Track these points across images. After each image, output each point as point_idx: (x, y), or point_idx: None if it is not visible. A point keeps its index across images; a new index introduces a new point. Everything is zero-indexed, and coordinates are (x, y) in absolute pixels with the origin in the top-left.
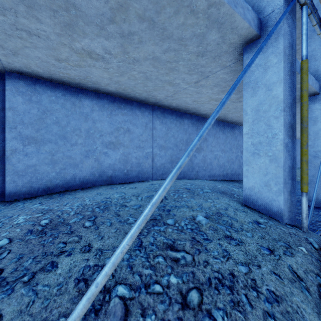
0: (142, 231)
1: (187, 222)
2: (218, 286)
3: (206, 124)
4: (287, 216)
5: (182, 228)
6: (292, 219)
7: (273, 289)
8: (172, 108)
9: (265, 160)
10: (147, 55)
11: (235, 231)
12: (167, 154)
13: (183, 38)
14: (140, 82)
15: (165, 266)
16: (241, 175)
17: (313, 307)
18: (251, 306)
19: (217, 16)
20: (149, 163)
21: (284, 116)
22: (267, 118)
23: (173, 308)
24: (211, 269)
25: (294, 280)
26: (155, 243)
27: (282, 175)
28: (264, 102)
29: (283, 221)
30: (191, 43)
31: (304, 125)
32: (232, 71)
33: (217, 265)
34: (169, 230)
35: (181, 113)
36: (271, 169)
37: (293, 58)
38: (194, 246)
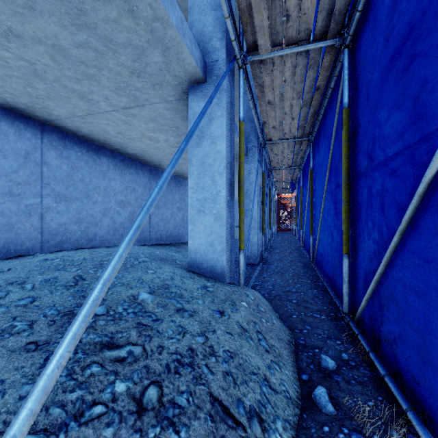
0: (50, 339)
1: (127, 305)
2: (178, 369)
3: (166, 173)
4: (228, 276)
5: (120, 316)
6: (232, 278)
7: (228, 348)
8: (81, 135)
9: (210, 219)
10: (41, 36)
11: (186, 302)
12: (72, 209)
13: (113, 40)
14: (17, 75)
15: (105, 374)
16: (177, 237)
17: (255, 351)
18: (212, 374)
19: (163, 36)
20: (33, 223)
21: (226, 173)
22: (212, 172)
23: (127, 423)
24: (168, 353)
25: (241, 333)
26: (80, 348)
27: (225, 234)
28: (209, 155)
29: (226, 281)
30: (125, 52)
31: (241, 185)
32: (174, 109)
33: (174, 345)
34: (101, 324)
35: (97, 146)
36: (216, 228)
37: (233, 116)
38: (142, 333)
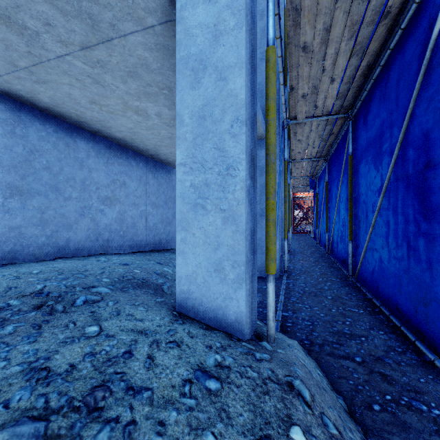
0: None
1: None
2: None
3: None
4: (249, 324)
5: None
6: (253, 323)
7: None
8: (44, 106)
9: (216, 220)
10: None
11: None
12: (30, 206)
13: None
14: None
15: None
16: None
17: None
18: None
19: None
20: None
21: (246, 135)
22: (218, 134)
23: None
24: None
25: None
26: None
27: (244, 249)
28: (214, 101)
29: (245, 338)
30: None
31: (271, 159)
32: (159, 48)
33: None
34: None
35: (71, 126)
36: (226, 238)
37: (255, 44)
38: None
